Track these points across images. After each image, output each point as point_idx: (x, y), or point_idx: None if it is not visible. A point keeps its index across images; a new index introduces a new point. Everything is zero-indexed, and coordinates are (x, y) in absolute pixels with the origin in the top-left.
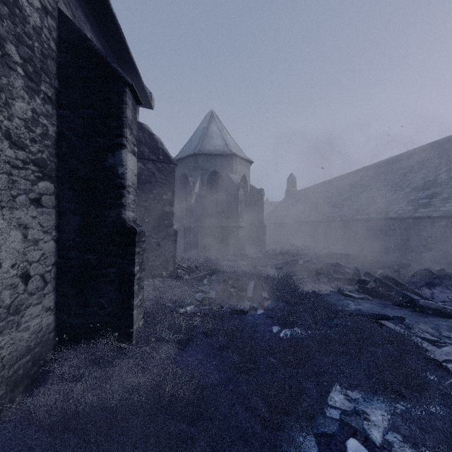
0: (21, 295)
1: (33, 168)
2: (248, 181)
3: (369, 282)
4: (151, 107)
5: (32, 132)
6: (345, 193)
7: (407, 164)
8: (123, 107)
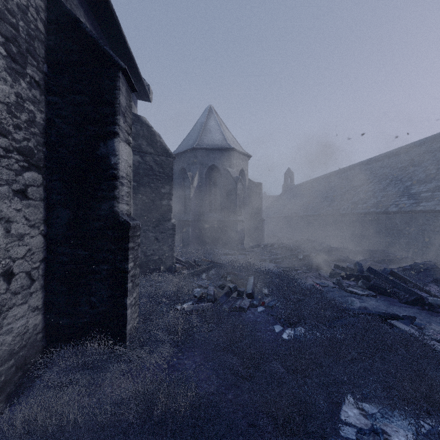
0: (3, 295)
1: (17, 157)
2: (247, 176)
3: (373, 278)
4: (149, 100)
5: (16, 118)
6: (343, 187)
7: (407, 158)
8: (116, 93)
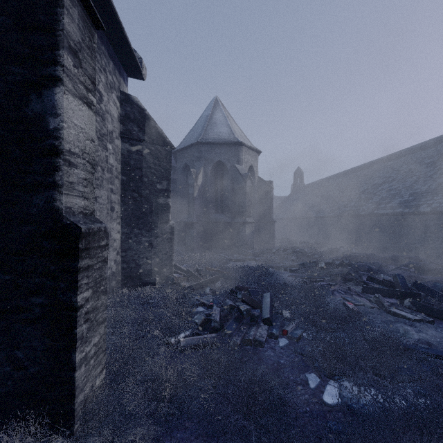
0: None
1: None
2: (256, 173)
3: (424, 296)
4: (142, 77)
5: None
6: (361, 186)
7: (436, 152)
8: (57, 12)
